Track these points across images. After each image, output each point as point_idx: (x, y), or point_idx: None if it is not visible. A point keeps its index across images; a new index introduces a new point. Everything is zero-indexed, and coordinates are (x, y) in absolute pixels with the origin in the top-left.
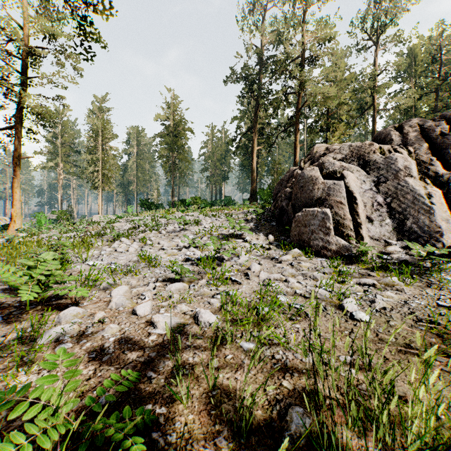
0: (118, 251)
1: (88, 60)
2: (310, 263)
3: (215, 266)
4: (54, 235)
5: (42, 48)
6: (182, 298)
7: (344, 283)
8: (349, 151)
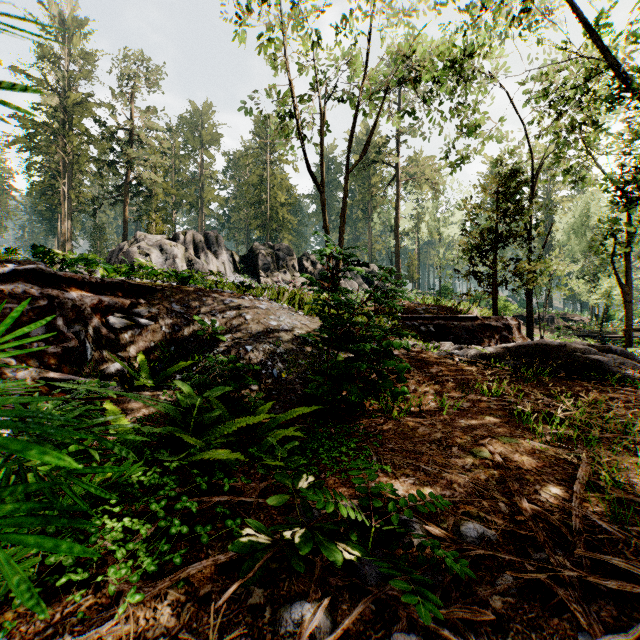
0: None
1: None
2: None
3: None
4: None
5: None
6: None
7: None
8: (156, 242)
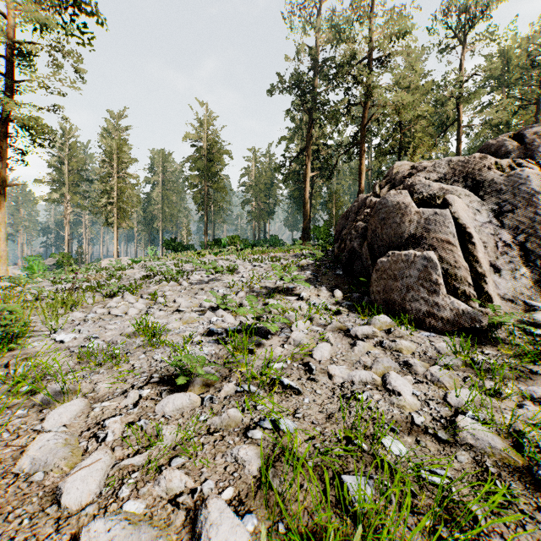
0: (113, 313)
1: (79, 43)
2: (412, 343)
3: (255, 346)
4: (33, 287)
5: (35, 43)
6: (182, 439)
7: (501, 397)
8: (450, 169)
